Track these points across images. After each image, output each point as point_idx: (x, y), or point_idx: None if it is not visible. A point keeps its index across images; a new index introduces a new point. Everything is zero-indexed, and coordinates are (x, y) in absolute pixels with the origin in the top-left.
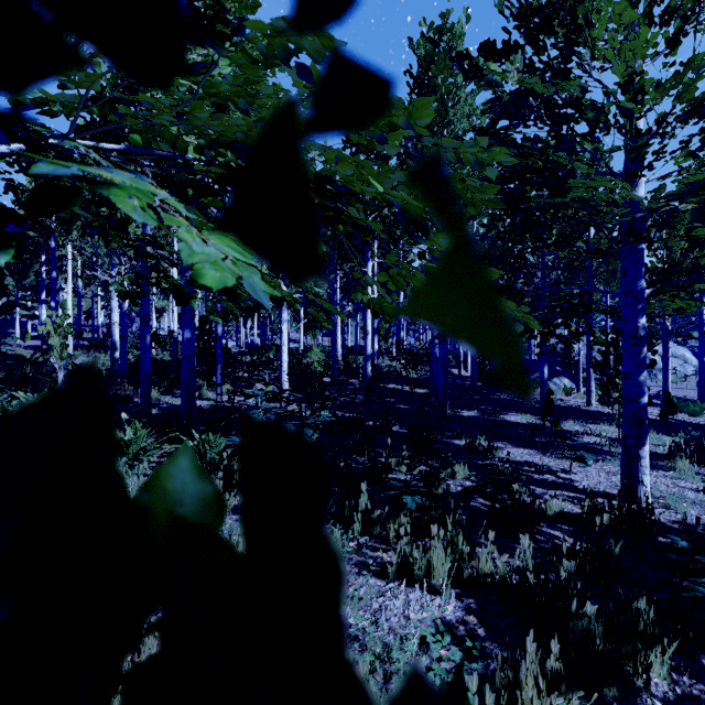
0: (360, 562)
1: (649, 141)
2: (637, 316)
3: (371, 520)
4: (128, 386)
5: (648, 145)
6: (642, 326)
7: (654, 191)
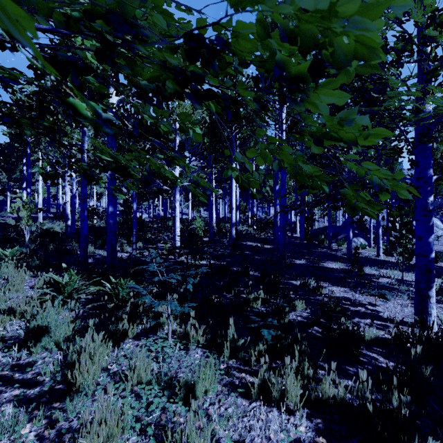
0: (229, 382)
1: (442, 65)
2: (427, 195)
3: (237, 347)
4: (75, 243)
5: (440, 69)
6: (431, 202)
7: (434, 108)
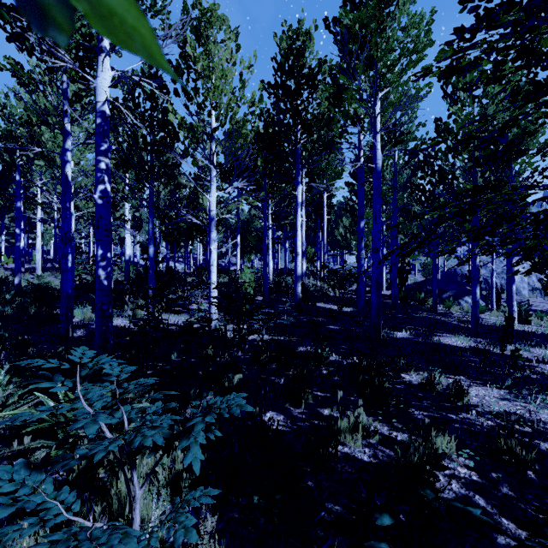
0: None
1: None
2: None
3: None
4: None
5: None
6: None
7: None
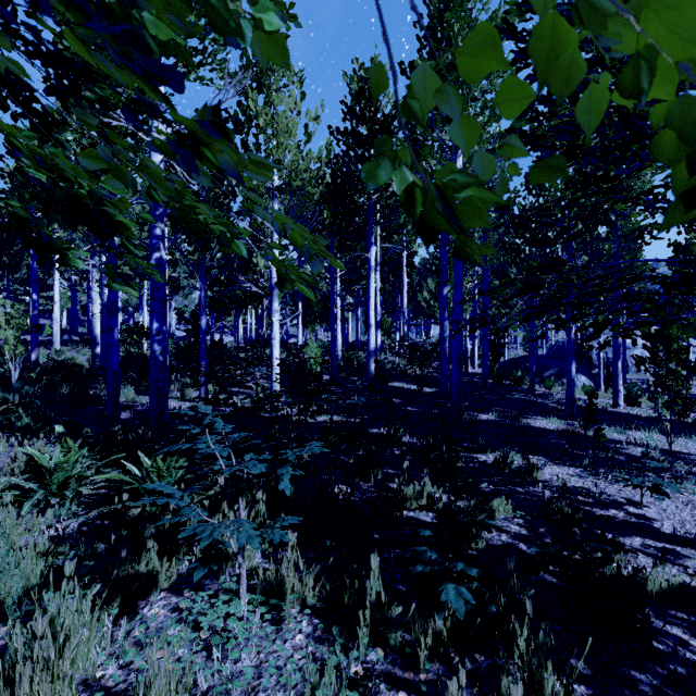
0: None
1: None
2: None
3: (387, 621)
4: (106, 384)
5: None
6: None
7: None
